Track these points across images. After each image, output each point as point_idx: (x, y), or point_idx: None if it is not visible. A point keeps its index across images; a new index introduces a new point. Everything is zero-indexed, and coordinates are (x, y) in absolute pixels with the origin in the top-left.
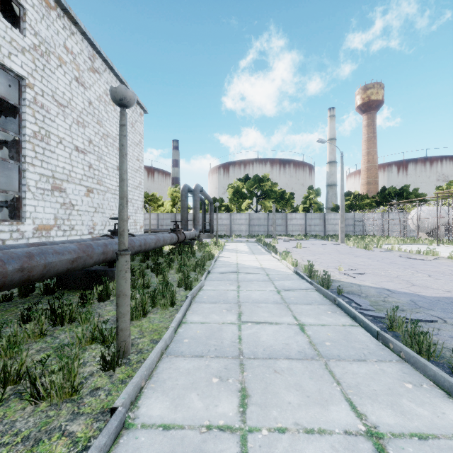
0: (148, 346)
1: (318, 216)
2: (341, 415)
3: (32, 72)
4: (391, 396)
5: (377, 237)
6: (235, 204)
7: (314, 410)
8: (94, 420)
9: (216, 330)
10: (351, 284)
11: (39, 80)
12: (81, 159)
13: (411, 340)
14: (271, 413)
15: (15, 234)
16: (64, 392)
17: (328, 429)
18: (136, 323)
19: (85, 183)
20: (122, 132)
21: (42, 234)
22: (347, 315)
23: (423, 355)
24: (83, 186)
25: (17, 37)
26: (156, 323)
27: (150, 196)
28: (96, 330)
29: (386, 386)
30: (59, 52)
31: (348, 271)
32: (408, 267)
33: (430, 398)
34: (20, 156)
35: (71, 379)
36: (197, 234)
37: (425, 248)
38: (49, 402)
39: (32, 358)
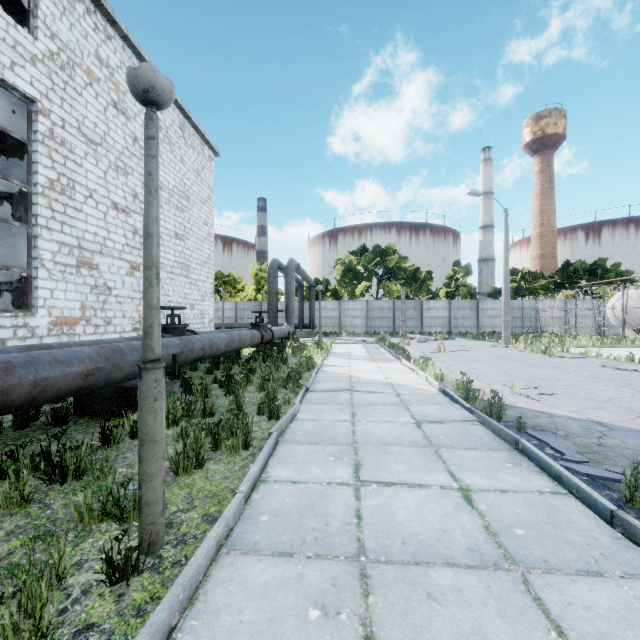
0: (197, 528)
1: (468, 305)
2: None
3: (48, 92)
4: None
5: (559, 336)
6: (346, 287)
7: None
8: None
9: (318, 498)
10: (535, 412)
11: (59, 104)
12: (121, 222)
13: None
14: None
15: (22, 331)
16: (20, 639)
17: None
18: (184, 479)
19: (127, 257)
20: (149, 150)
21: (63, 331)
22: (542, 471)
23: None
24: (125, 261)
25: (24, 40)
26: (216, 480)
27: (225, 277)
28: (108, 500)
29: None
30: (89, 64)
31: (526, 390)
32: (622, 383)
33: None
34: (29, 215)
35: (35, 614)
36: (291, 331)
37: (638, 352)
38: None
39: None
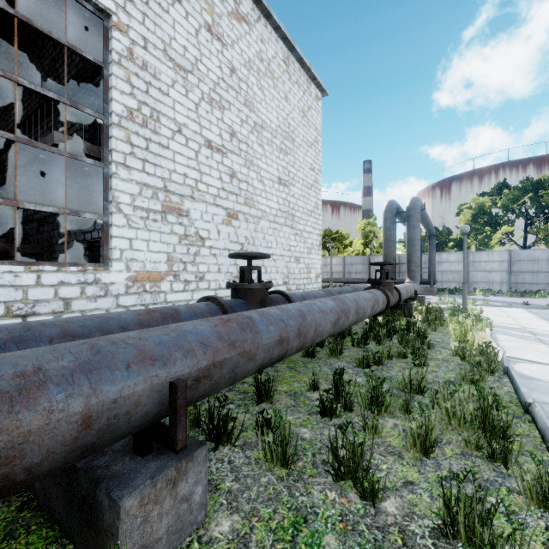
0: None
1: None
2: None
3: (126, 5)
4: None
5: None
6: (472, 236)
7: None
8: None
9: None
10: None
11: (140, 20)
12: (216, 162)
13: None
14: None
15: (92, 289)
16: None
17: None
18: None
19: (223, 203)
20: None
21: (145, 288)
22: None
23: None
24: (221, 207)
25: None
26: None
27: (333, 234)
28: None
29: None
30: None
31: None
32: None
33: None
34: (105, 151)
35: None
36: (417, 289)
37: None
38: None
39: None
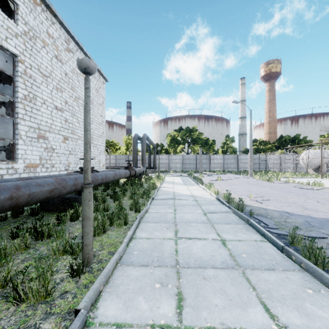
0: (106, 257)
1: (233, 157)
2: (257, 316)
3: (23, 51)
4: (296, 300)
5: (277, 172)
6: (172, 148)
7: (236, 311)
8: (62, 319)
9: (159, 244)
10: (259, 208)
11: (29, 57)
12: (59, 115)
13: (309, 254)
14: (202, 314)
15: (11, 170)
16: (39, 295)
17: (247, 328)
18: (98, 238)
19: (62, 133)
20: (86, 93)
21: (31, 170)
22: (257, 232)
23: (319, 266)
24: (61, 135)
25: (12, 26)
26: (113, 238)
27: (110, 142)
28: (67, 245)
29: (291, 291)
30: (43, 37)
31: (256, 198)
32: (301, 195)
33: (328, 302)
34: (14, 113)
35: (45, 285)
36: (144, 170)
37: (313, 180)
38: (28, 303)
39: (18, 266)
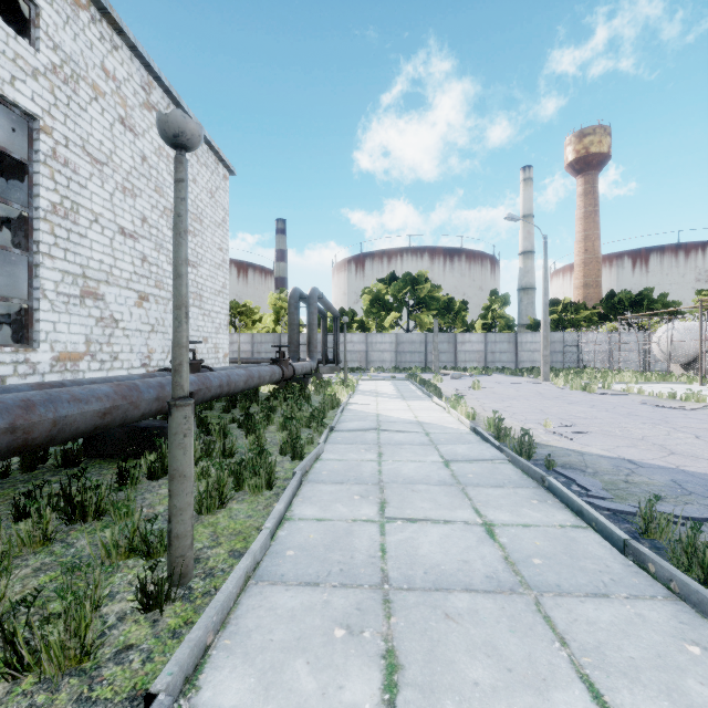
0: (224, 563)
1: (505, 338)
2: None
3: (50, 108)
4: (664, 672)
5: (602, 371)
6: (374, 319)
7: (523, 700)
8: None
9: (343, 534)
10: (567, 450)
11: (62, 121)
12: (128, 248)
13: (688, 559)
14: (442, 704)
15: (23, 367)
16: (66, 656)
17: None
18: (207, 518)
19: (135, 286)
20: (179, 193)
21: (66, 367)
22: (565, 507)
23: None
24: (133, 291)
25: (25, 52)
26: (240, 519)
27: (241, 307)
28: (136, 535)
29: (651, 649)
30: (94, 77)
31: (560, 428)
32: (659, 421)
33: None
34: (30, 242)
35: (80, 633)
36: (314, 367)
37: (682, 389)
38: (39, 675)
39: (25, 584)
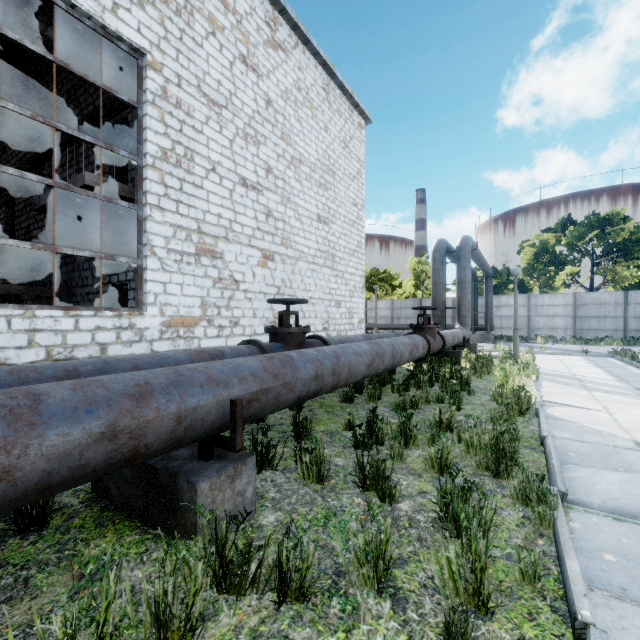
0: None
1: None
2: None
3: (160, 42)
4: None
5: None
6: (535, 277)
7: None
8: None
9: None
10: None
11: (174, 57)
12: (251, 201)
13: None
14: None
15: (127, 334)
16: None
17: None
18: None
19: (259, 244)
20: None
21: (179, 334)
22: None
23: None
24: (256, 249)
25: None
26: None
27: (381, 274)
28: None
29: None
30: (211, 10)
31: None
32: None
33: None
34: (139, 193)
35: None
36: (467, 336)
37: None
38: None
39: None
